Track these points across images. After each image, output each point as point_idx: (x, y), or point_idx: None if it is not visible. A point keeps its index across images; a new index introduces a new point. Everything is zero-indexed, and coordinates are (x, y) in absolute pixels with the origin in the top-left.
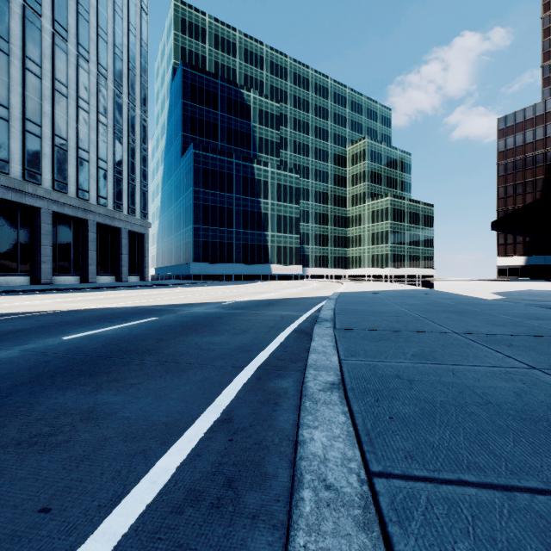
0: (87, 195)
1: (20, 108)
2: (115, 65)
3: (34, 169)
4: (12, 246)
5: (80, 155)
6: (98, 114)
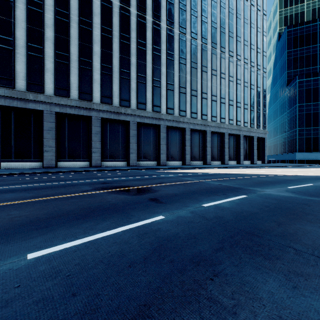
0: (240, 123)
1: (219, 95)
2: (251, 54)
3: (223, 117)
4: (216, 149)
5: (237, 105)
6: (244, 83)
